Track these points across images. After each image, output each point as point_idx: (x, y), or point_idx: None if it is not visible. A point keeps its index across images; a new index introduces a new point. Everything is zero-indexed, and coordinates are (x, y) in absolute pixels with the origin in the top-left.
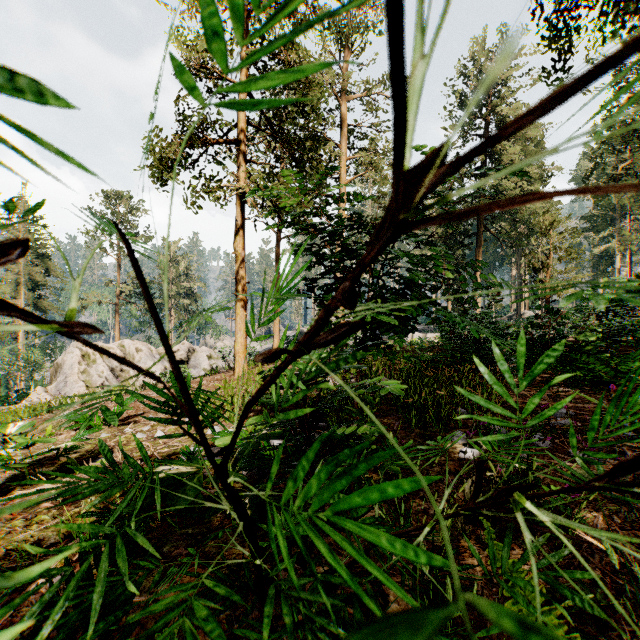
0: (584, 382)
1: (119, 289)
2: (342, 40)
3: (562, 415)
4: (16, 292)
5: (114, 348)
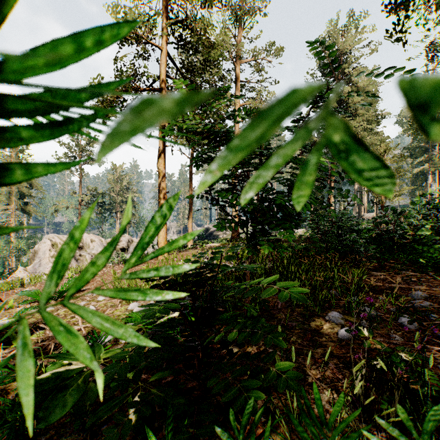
0: (427, 267)
1: (80, 198)
2: (236, 21)
3: (418, 297)
4: (9, 200)
5: None
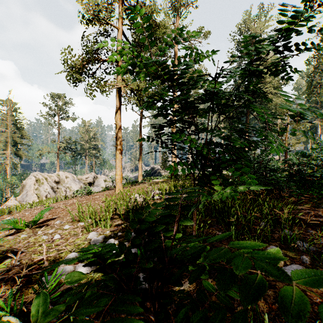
0: None
1: (58, 145)
2: (175, 11)
3: None
4: (6, 147)
5: (54, 176)
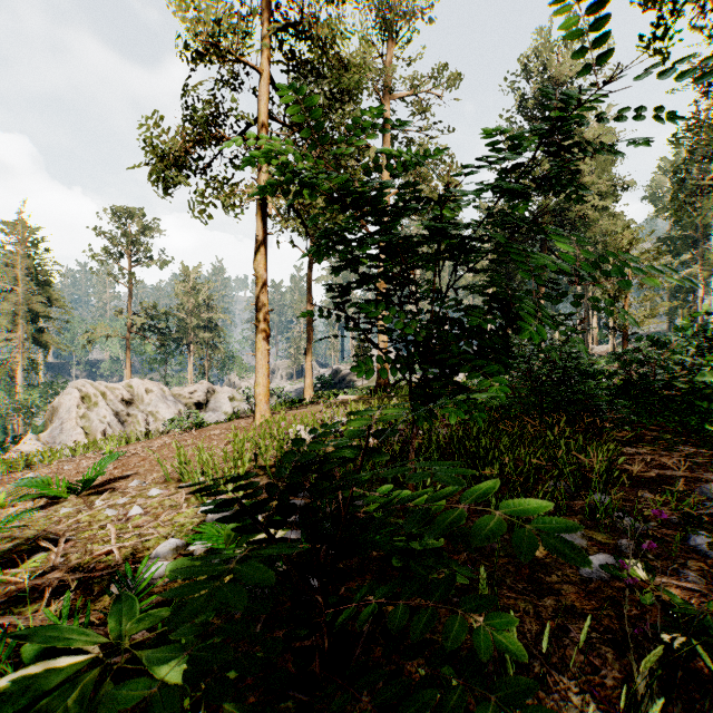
0: None
1: (130, 321)
2: (384, 29)
3: None
4: (14, 325)
5: (120, 389)
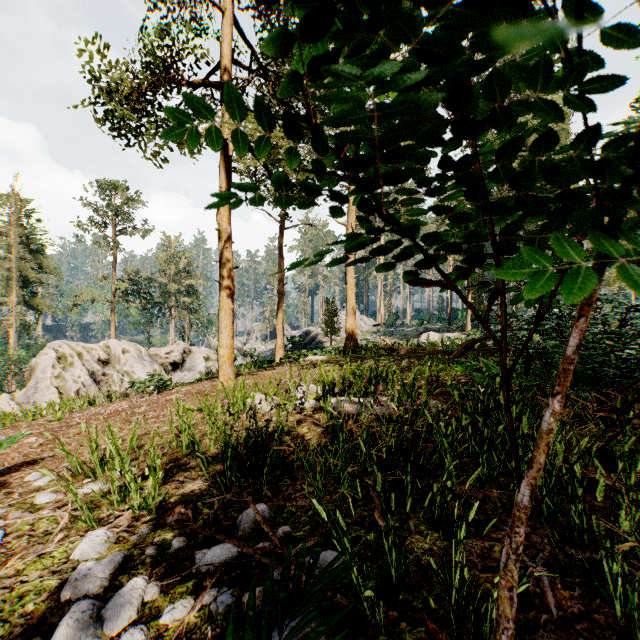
0: None
1: (114, 286)
2: None
3: None
4: (7, 289)
5: (97, 349)
